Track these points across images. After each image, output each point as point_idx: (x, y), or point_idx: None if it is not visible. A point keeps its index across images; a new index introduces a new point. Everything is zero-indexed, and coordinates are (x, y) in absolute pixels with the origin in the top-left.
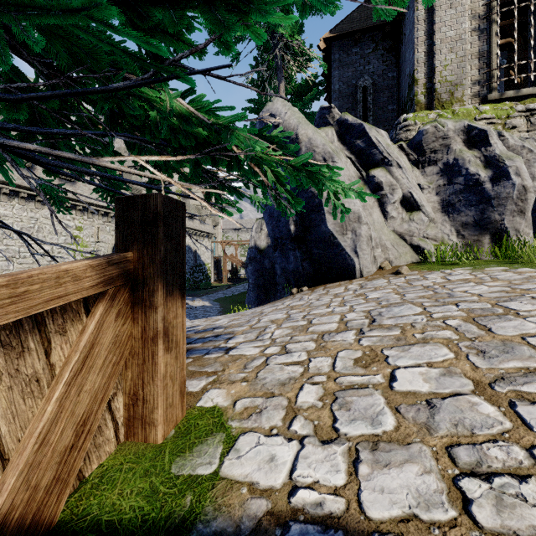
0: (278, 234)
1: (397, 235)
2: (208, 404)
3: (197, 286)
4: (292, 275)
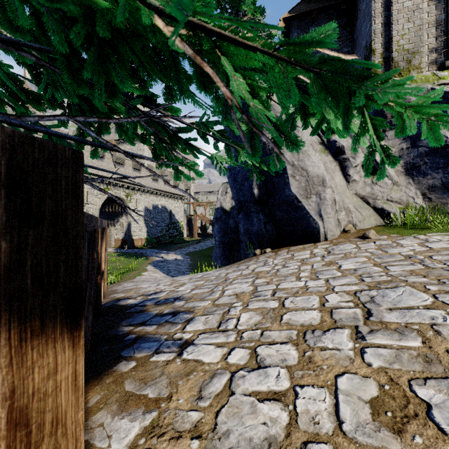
0: (242, 198)
1: (359, 198)
2: None
3: (172, 240)
4: (255, 236)
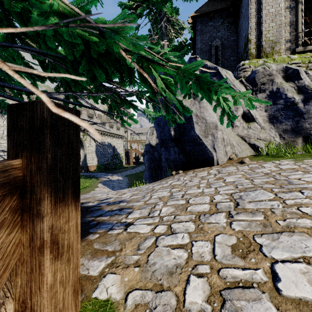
0: (163, 137)
1: (240, 137)
2: (102, 296)
3: (115, 167)
4: (172, 162)
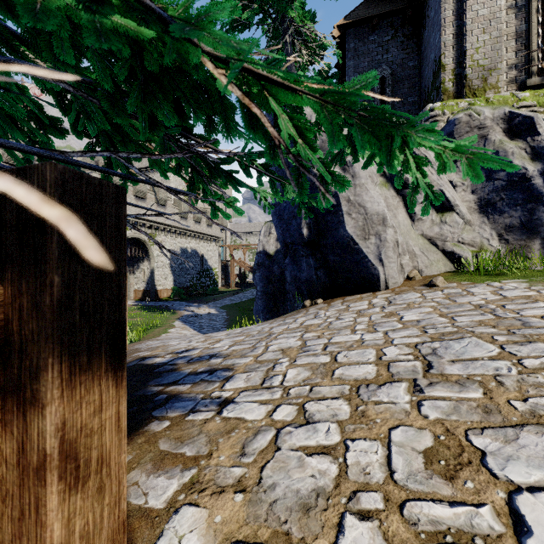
0: (289, 239)
1: (426, 240)
2: None
3: (204, 291)
4: (305, 285)
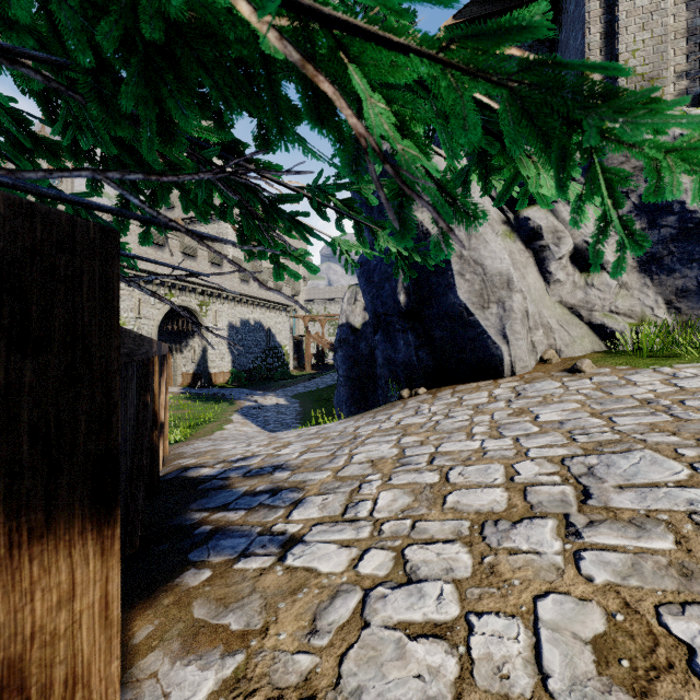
0: (380, 308)
1: (566, 309)
2: None
3: (270, 375)
4: (402, 369)
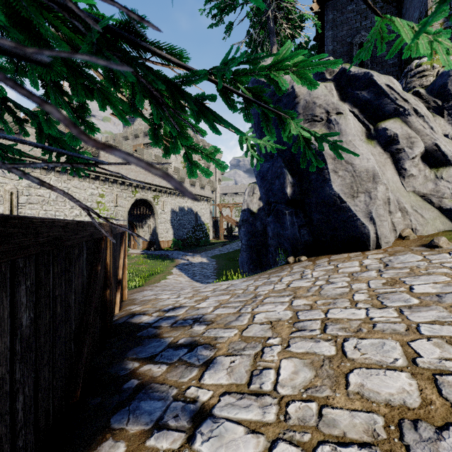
0: (272, 198)
1: (419, 197)
2: None
3: (198, 242)
4: (288, 241)
